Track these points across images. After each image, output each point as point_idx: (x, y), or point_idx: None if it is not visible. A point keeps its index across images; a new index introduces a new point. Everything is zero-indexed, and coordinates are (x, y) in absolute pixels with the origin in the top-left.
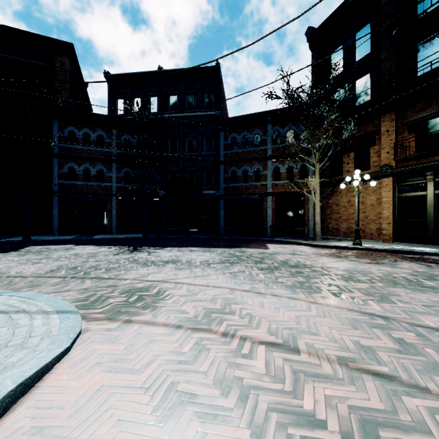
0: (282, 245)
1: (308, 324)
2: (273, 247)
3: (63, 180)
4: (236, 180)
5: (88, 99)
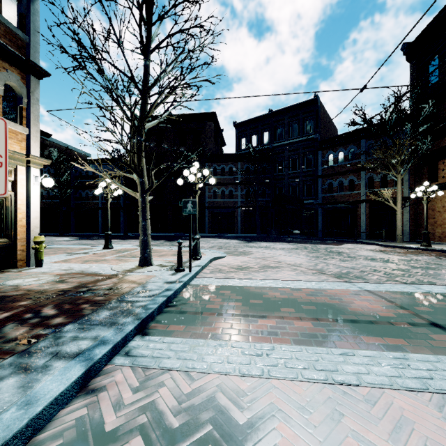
0: (359, 244)
1: (294, 261)
2: (346, 245)
3: (210, 199)
4: (332, 190)
5: (223, 138)
